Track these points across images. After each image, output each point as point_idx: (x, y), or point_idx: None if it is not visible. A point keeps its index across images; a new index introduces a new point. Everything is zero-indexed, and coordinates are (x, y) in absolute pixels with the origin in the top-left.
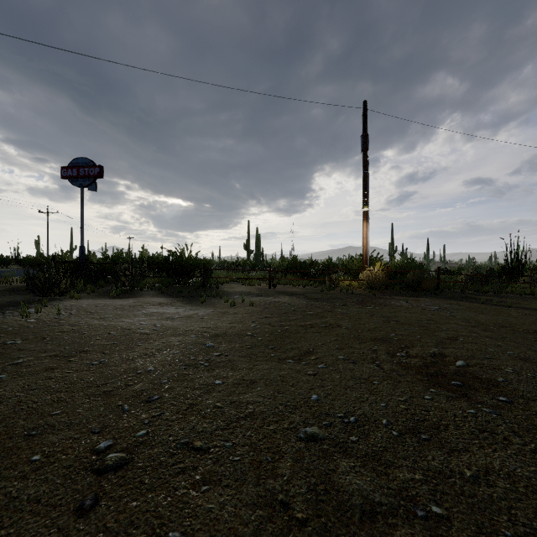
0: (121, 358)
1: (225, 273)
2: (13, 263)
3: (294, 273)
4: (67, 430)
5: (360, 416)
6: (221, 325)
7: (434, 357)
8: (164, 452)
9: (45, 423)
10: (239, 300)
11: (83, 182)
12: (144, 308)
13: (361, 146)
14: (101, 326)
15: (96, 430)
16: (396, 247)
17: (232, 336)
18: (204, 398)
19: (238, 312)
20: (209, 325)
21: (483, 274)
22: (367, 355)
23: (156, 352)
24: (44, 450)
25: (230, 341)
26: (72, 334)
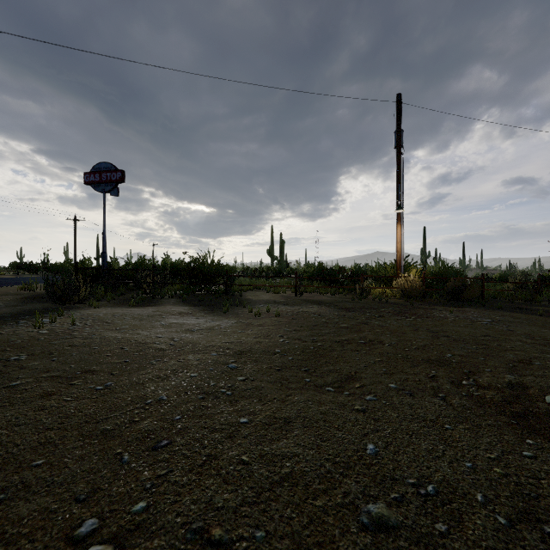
0: (130, 382)
1: (248, 280)
2: (43, 269)
3: (320, 280)
4: (44, 495)
5: (440, 484)
6: (245, 339)
7: (512, 388)
8: (166, 548)
9: (20, 480)
10: (264, 310)
11: (105, 187)
12: (163, 318)
13: (394, 143)
14: (114, 340)
15: (82, 495)
16: (429, 253)
17: (258, 354)
18: (225, 446)
19: (264, 324)
20: (232, 340)
21: (535, 282)
22: (426, 383)
23: (171, 375)
24: (5, 532)
25: (256, 361)
26: (82, 349)
